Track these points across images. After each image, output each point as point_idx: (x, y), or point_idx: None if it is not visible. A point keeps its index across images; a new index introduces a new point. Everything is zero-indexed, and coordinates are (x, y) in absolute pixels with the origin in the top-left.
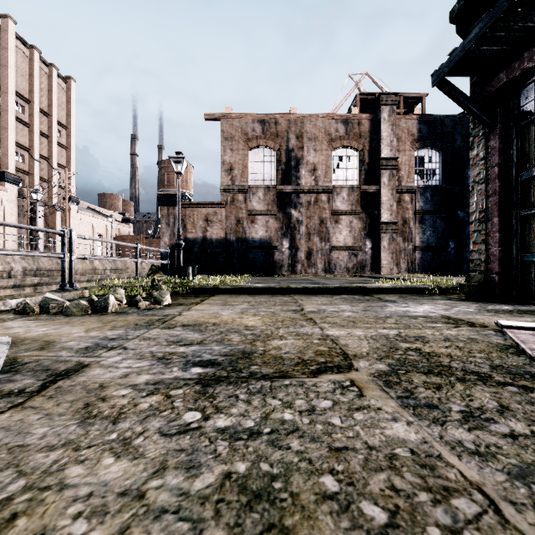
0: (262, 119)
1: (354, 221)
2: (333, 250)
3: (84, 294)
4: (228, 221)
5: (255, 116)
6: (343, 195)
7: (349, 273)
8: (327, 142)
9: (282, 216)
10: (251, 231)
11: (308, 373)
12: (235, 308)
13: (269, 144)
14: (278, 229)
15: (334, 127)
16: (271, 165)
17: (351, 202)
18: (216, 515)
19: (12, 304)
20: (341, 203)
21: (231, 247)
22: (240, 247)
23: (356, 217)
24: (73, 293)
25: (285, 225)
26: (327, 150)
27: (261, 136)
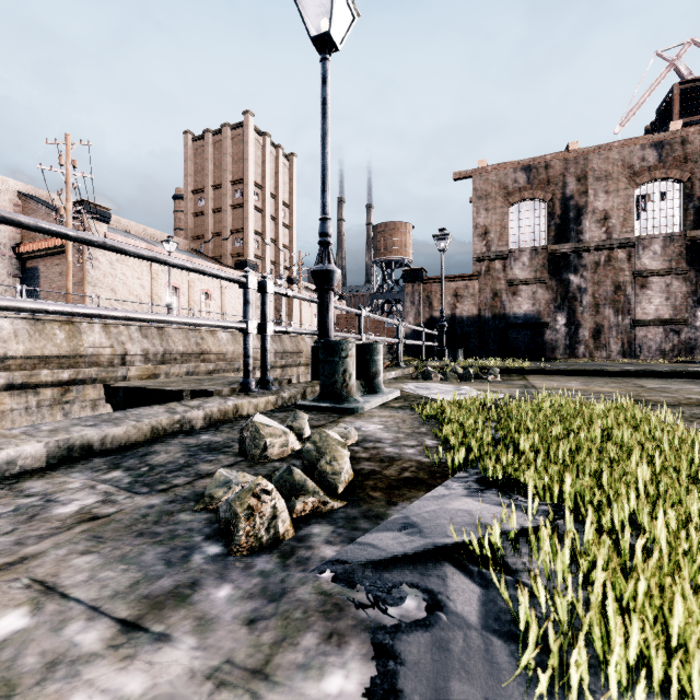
0: (526, 165)
1: (675, 284)
2: (637, 326)
3: (409, 371)
4: (482, 294)
5: (517, 164)
6: (655, 248)
7: (664, 358)
8: (626, 178)
9: (556, 283)
10: (512, 306)
11: (691, 406)
12: (572, 383)
13: (537, 195)
14: (550, 301)
15: (639, 155)
16: (539, 220)
17: (668, 257)
18: (688, 418)
19: (392, 375)
20: (650, 260)
21: (486, 325)
22: (497, 325)
23: (678, 278)
24: (406, 370)
25: (560, 295)
26: (626, 190)
27: (525, 187)
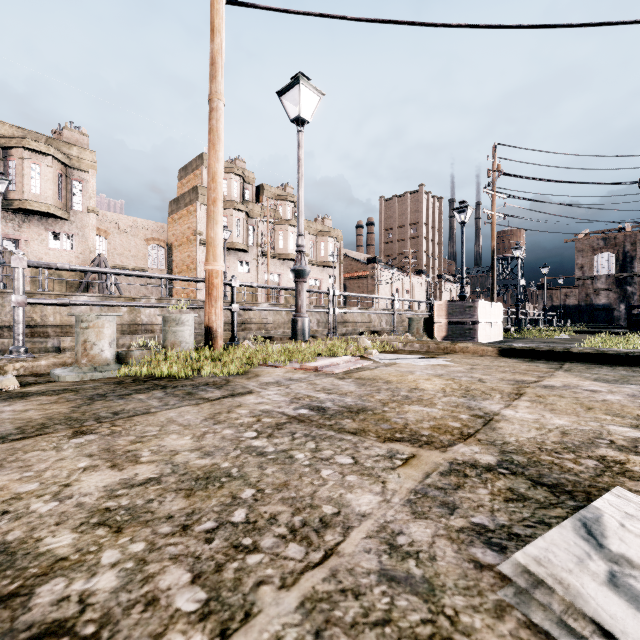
0: (604, 237)
1: None
2: None
3: None
4: (580, 295)
5: (599, 237)
6: None
7: None
8: None
9: (620, 290)
10: (596, 300)
11: None
12: None
13: (609, 251)
14: (616, 298)
15: None
16: (611, 262)
17: None
18: None
19: None
20: None
21: (582, 309)
22: (588, 309)
23: None
24: None
25: (621, 296)
26: None
27: (603, 247)
